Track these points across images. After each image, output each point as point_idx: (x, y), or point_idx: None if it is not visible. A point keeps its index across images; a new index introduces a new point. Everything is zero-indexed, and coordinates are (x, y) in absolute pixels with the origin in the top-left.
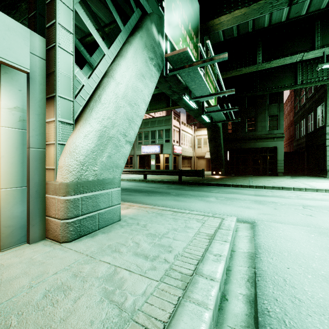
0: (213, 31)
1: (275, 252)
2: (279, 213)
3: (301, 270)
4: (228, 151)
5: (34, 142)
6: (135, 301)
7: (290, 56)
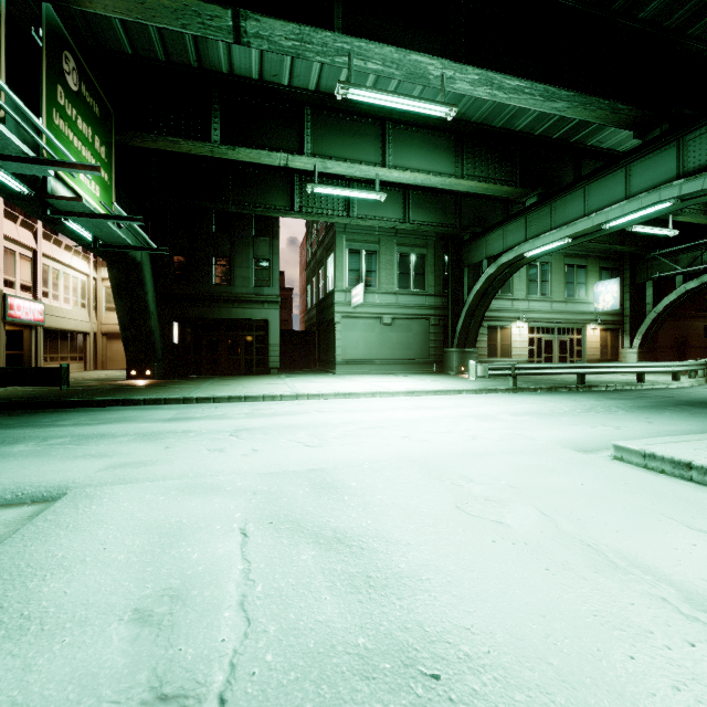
0: None
1: None
2: (161, 457)
3: None
4: (177, 324)
5: None
6: None
7: (267, 151)
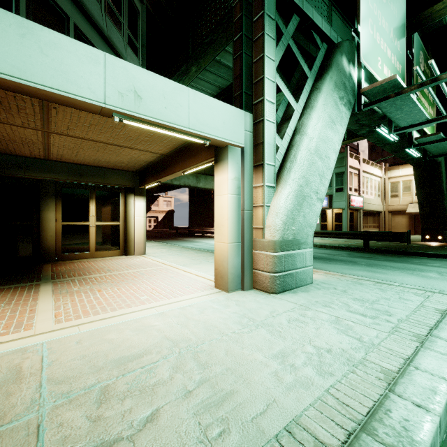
0: (431, 21)
1: None
2: None
3: None
4: None
5: (246, 205)
6: (371, 339)
7: None
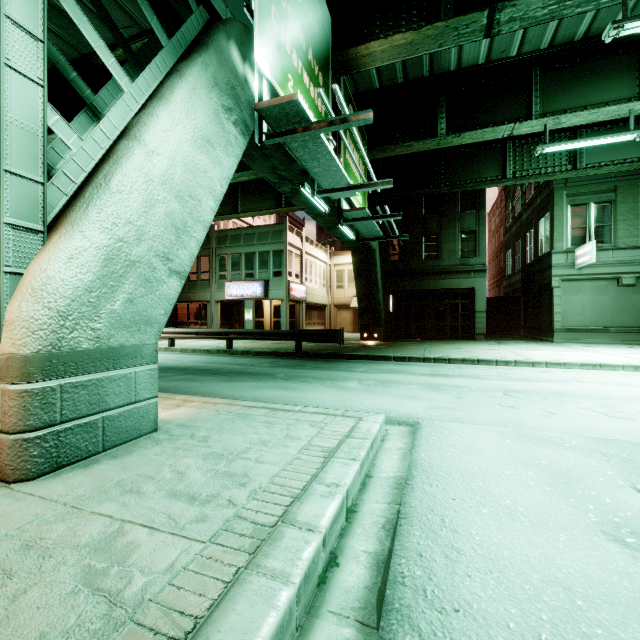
0: (357, 67)
1: (439, 474)
2: (462, 405)
3: (474, 501)
4: (391, 296)
5: None
6: (149, 585)
7: (492, 128)
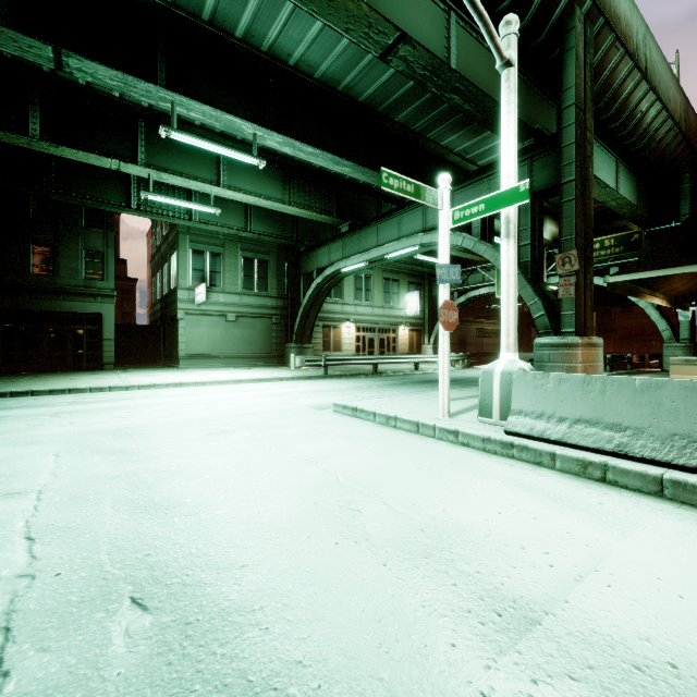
0: None
1: None
2: None
3: None
4: None
5: None
6: None
7: (96, 155)
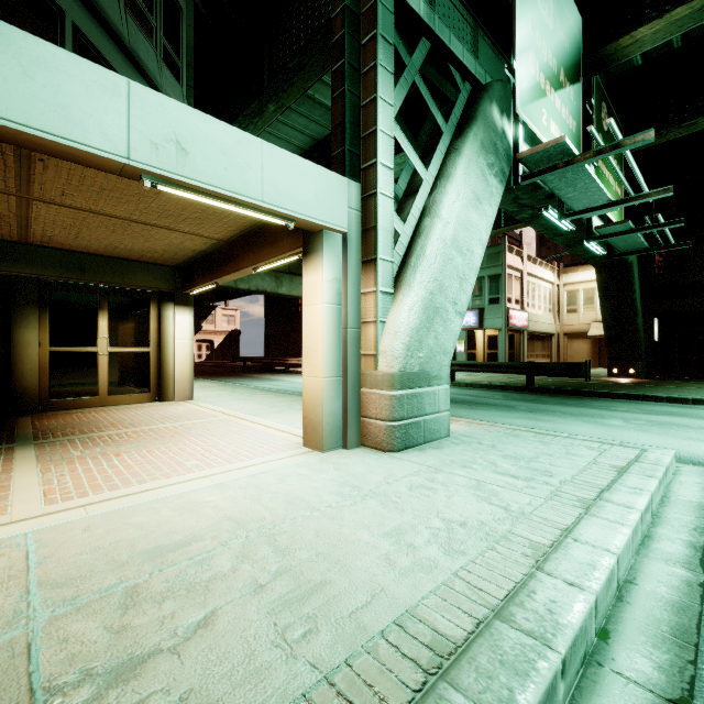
0: (616, 61)
1: None
2: None
3: None
4: (656, 320)
5: (351, 321)
6: (521, 508)
7: None
